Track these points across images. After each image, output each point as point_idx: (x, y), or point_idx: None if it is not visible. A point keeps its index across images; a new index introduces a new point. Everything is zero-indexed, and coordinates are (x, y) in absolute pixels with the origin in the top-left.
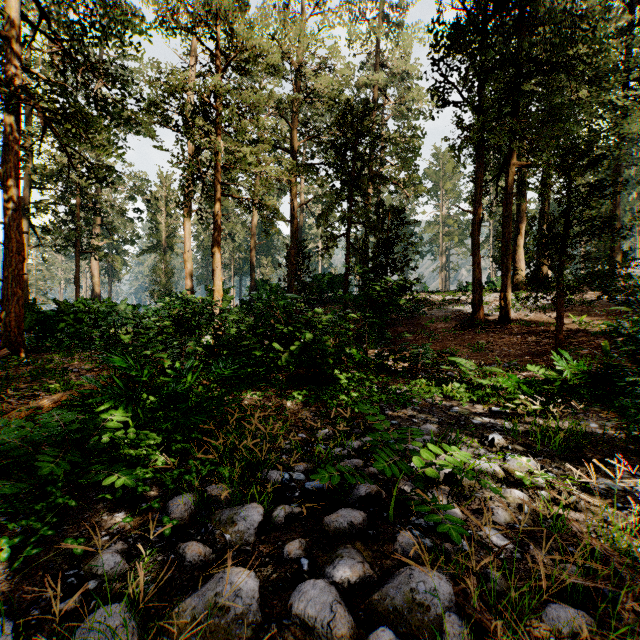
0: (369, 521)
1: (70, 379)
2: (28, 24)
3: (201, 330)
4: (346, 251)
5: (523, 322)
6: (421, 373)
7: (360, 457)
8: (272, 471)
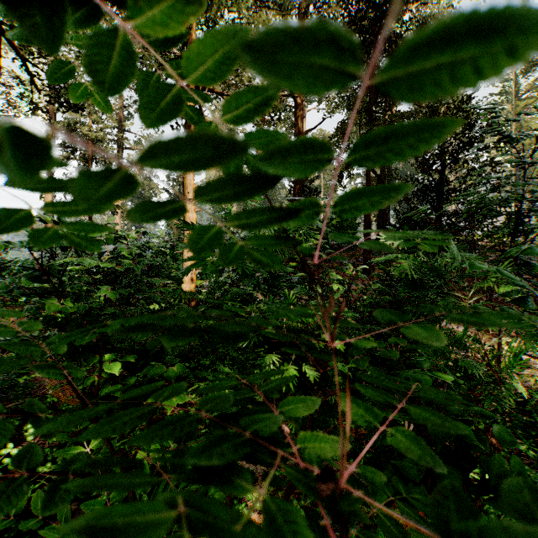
0: None
1: None
2: None
3: None
4: (367, 179)
5: None
6: None
7: None
8: None
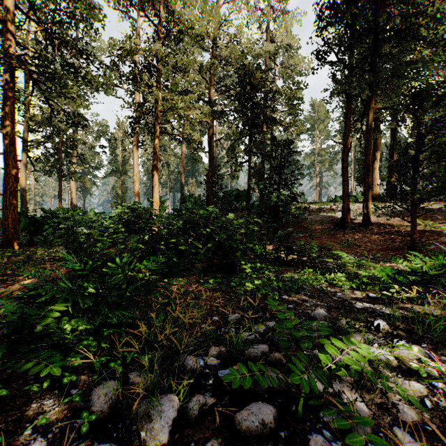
0: (279, 416)
1: (45, 267)
2: (21, 11)
3: (142, 230)
4: (249, 173)
5: (381, 224)
6: (307, 263)
7: (265, 341)
8: (189, 357)
